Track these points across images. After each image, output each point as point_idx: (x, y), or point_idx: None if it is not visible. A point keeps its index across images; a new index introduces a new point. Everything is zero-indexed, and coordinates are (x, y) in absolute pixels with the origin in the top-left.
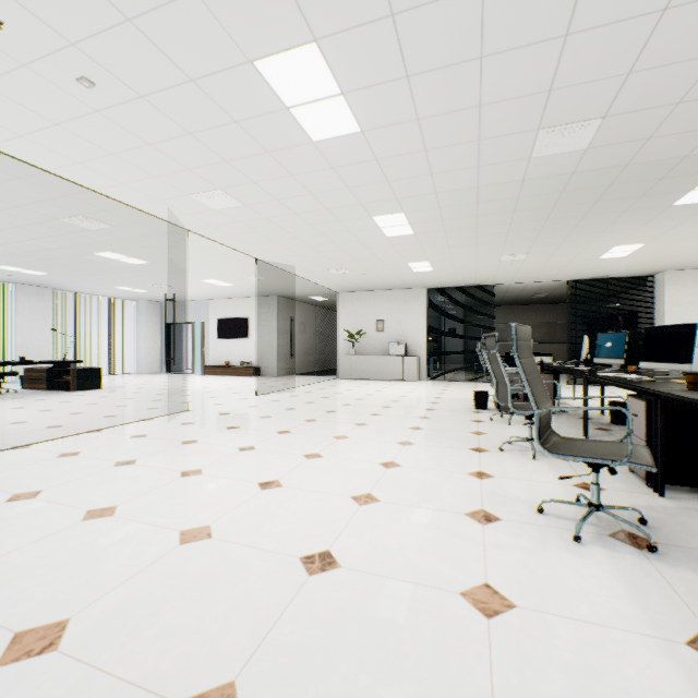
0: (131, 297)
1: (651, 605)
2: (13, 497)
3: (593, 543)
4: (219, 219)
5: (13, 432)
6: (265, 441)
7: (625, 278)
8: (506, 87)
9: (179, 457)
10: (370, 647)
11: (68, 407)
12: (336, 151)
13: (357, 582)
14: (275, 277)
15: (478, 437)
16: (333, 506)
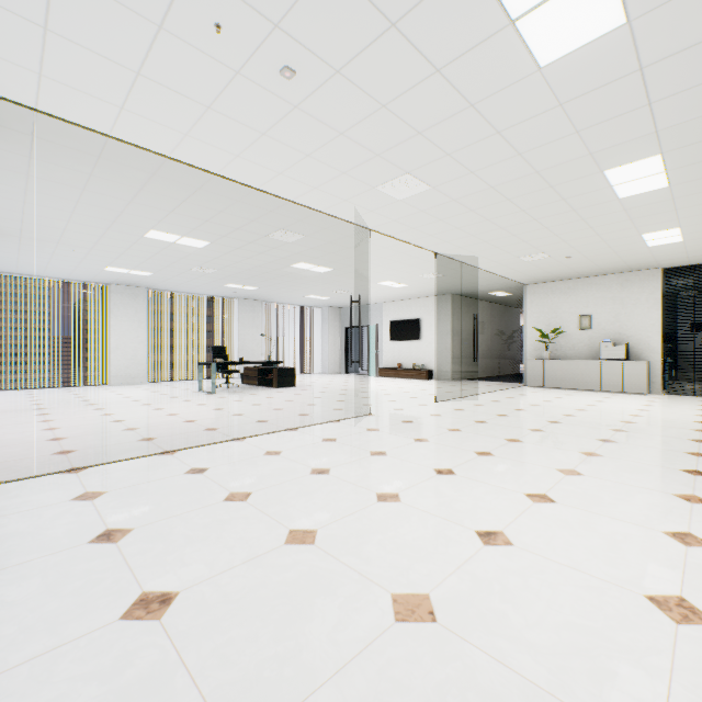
0: (316, 304)
1: None
2: (229, 496)
3: None
4: (402, 211)
5: (234, 423)
6: (463, 463)
7: None
8: None
9: (370, 472)
10: None
11: (271, 402)
12: (572, 73)
13: None
14: (452, 273)
15: None
16: (619, 610)
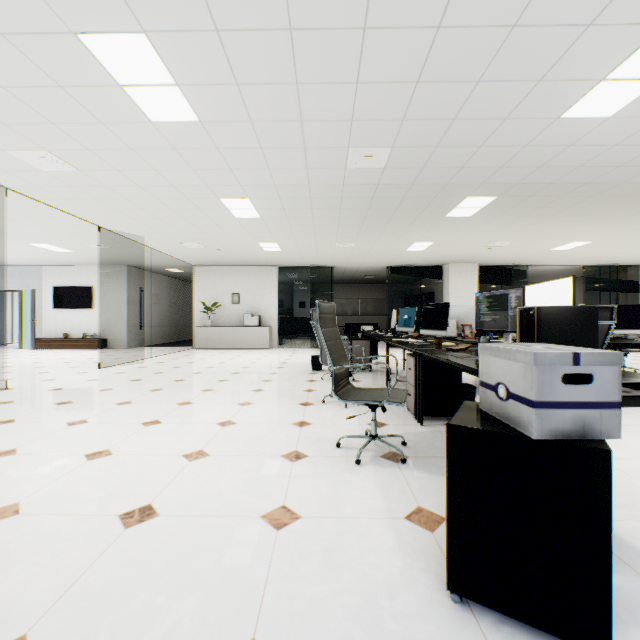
0: None
1: (392, 498)
2: None
3: (369, 463)
4: (49, 181)
5: None
6: (101, 413)
7: (425, 267)
8: (320, 111)
9: None
10: (173, 573)
11: None
12: (177, 134)
13: (172, 525)
14: (123, 246)
15: (308, 394)
16: (163, 465)
